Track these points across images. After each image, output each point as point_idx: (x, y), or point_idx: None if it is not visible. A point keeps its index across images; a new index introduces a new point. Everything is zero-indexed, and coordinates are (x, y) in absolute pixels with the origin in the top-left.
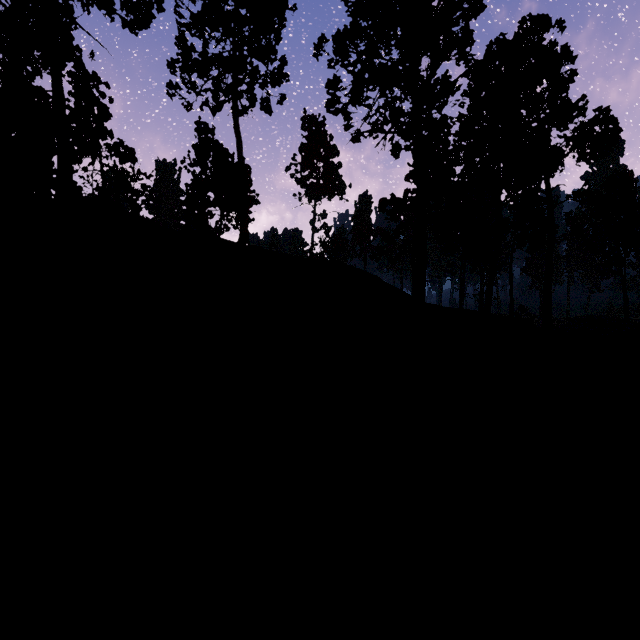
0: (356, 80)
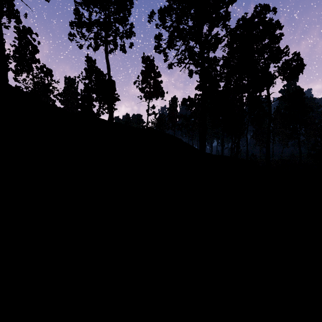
0: (170, 35)
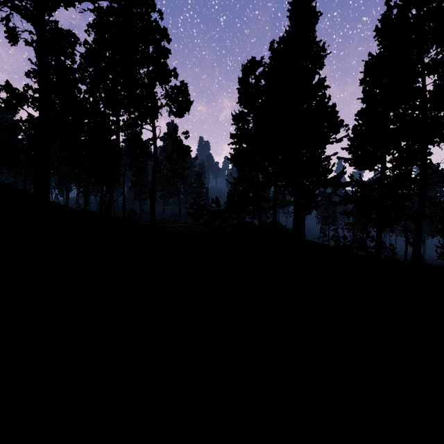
0: None
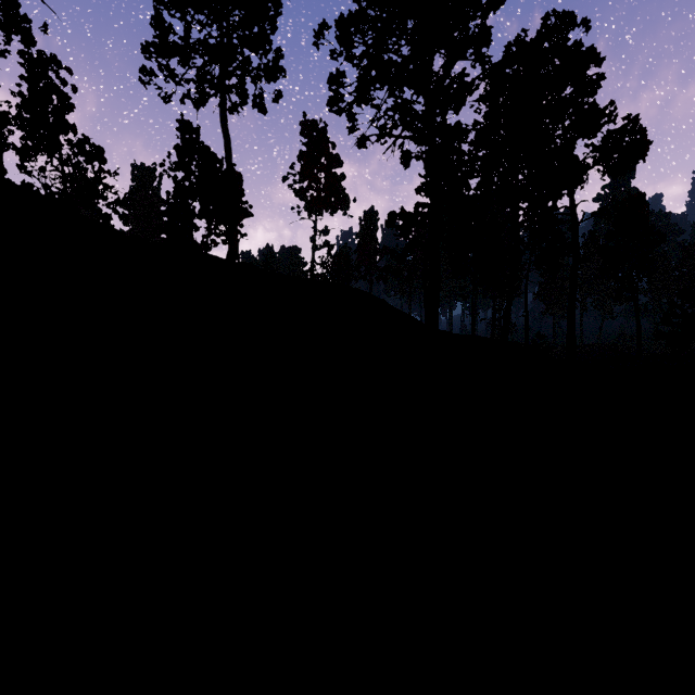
0: (362, 76)
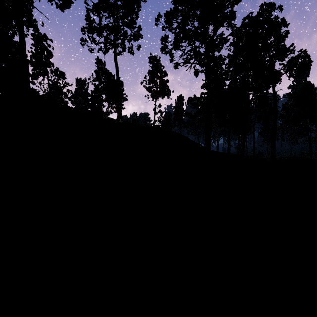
0: (176, 37)
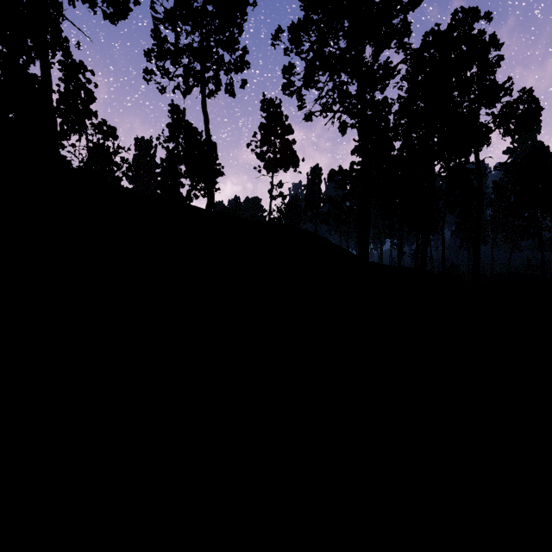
0: (308, 66)
